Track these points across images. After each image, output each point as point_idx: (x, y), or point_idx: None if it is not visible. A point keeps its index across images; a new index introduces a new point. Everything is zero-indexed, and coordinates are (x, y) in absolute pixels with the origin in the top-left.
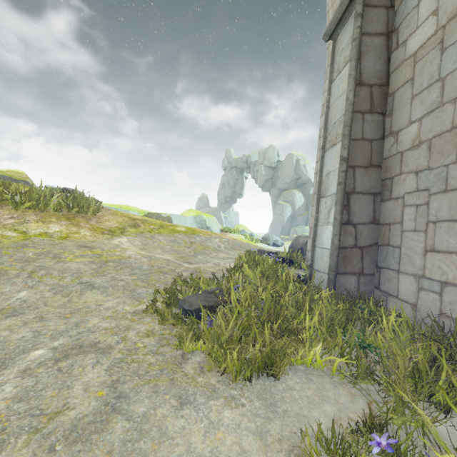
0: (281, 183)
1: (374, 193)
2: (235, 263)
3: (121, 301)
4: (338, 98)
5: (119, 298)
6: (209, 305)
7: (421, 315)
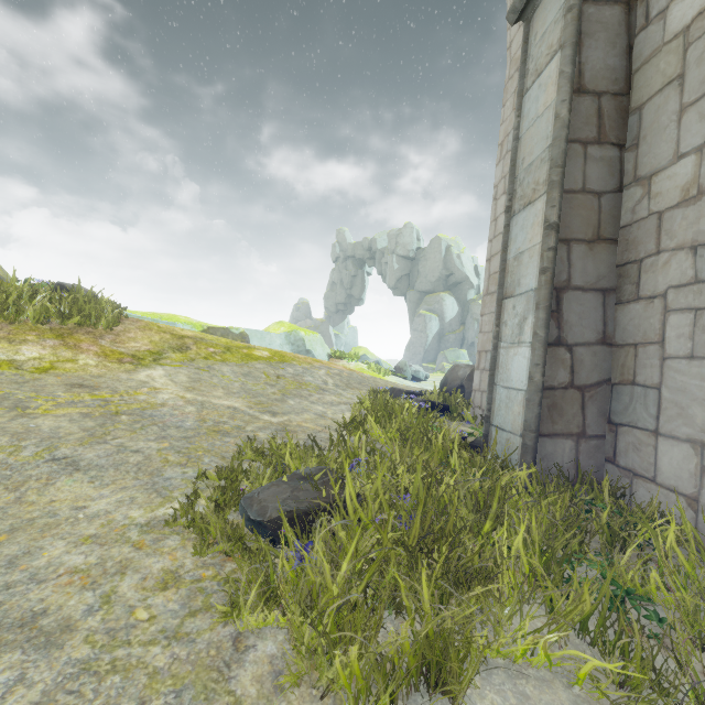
0: (423, 283)
1: (604, 290)
2: (353, 414)
3: (125, 498)
4: (538, 119)
5: (124, 491)
6: (300, 509)
7: None
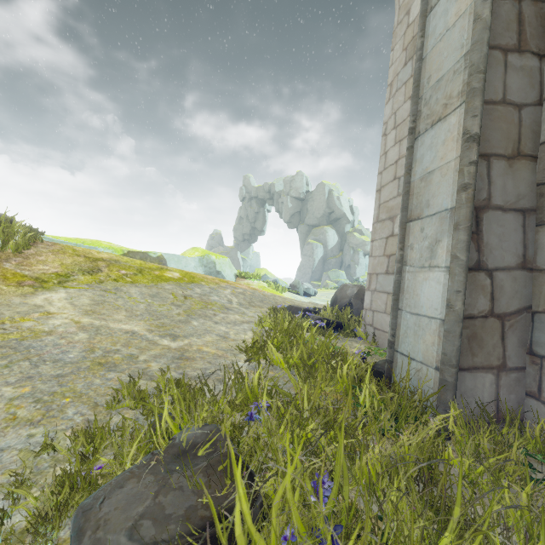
0: (311, 218)
1: (525, 210)
2: (254, 338)
3: None
4: (448, 31)
5: None
6: None
7: None
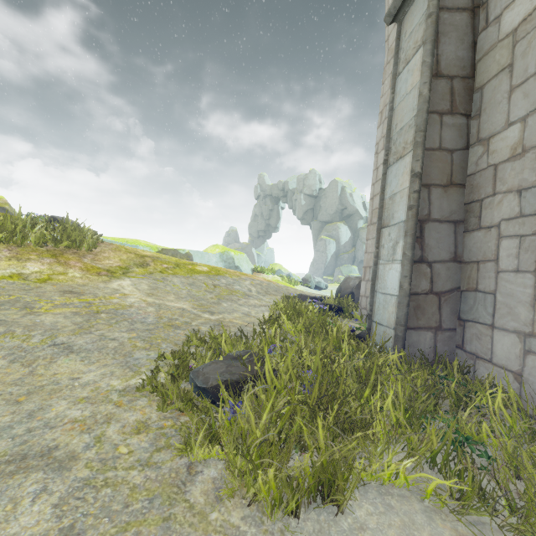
0: (324, 215)
1: (455, 221)
2: (271, 313)
3: (107, 372)
4: (407, 95)
5: (106, 367)
6: (233, 379)
7: (530, 388)
